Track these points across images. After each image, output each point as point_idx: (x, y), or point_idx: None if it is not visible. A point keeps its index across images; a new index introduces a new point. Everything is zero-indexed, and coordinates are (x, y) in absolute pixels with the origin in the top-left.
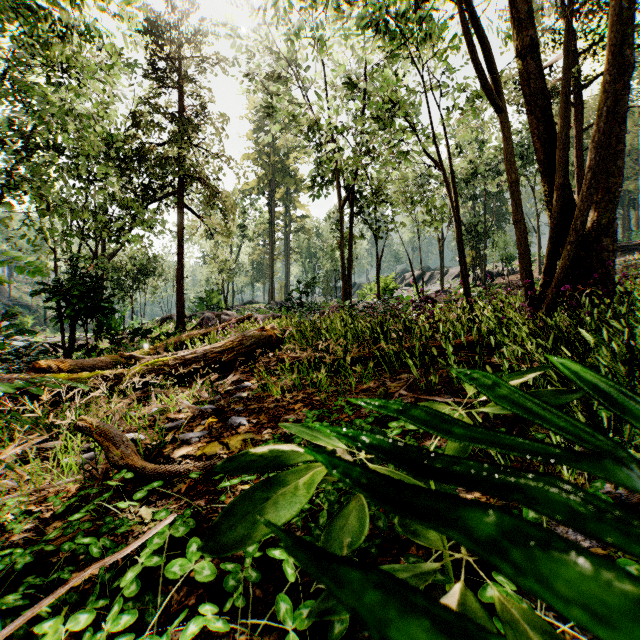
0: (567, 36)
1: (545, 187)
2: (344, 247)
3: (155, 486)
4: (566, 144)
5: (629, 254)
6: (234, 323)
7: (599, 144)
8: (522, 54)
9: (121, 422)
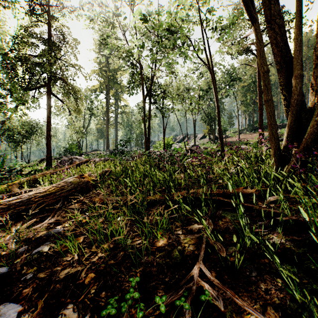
0: None
1: (280, 79)
2: (146, 121)
3: None
4: (301, 46)
5: None
6: (76, 165)
7: None
8: None
9: None
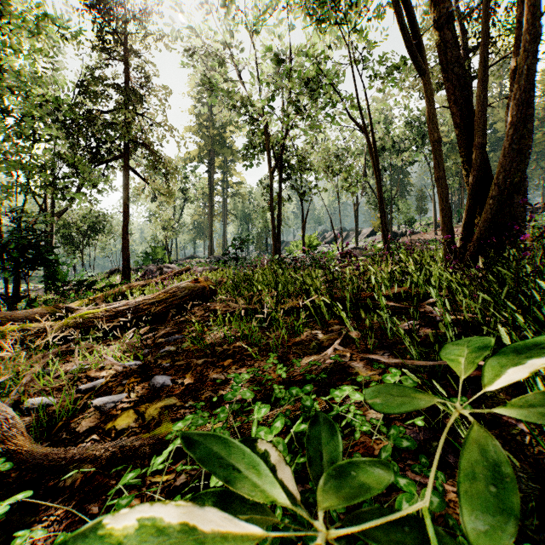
0: (484, 5)
1: (462, 148)
2: (274, 208)
3: (21, 498)
4: (484, 106)
5: None
6: (173, 275)
7: (522, 101)
8: (440, 24)
9: (34, 382)
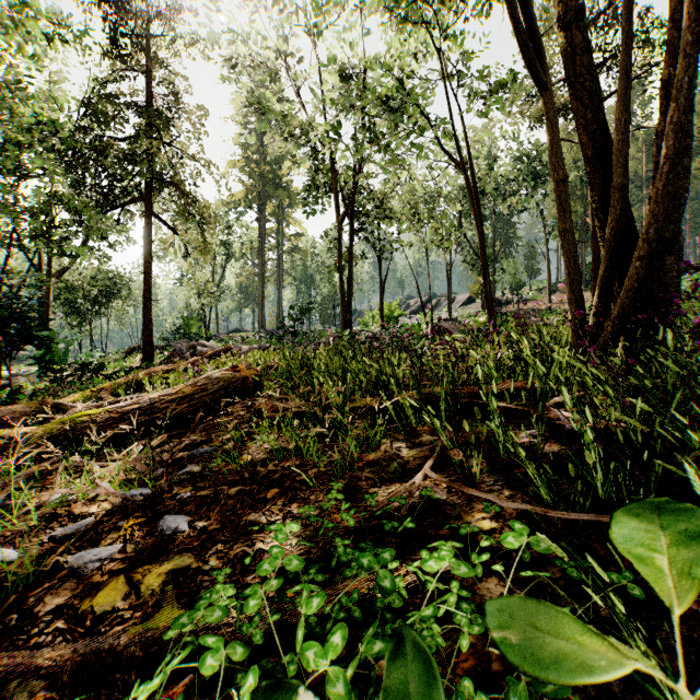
0: None
1: (594, 191)
2: (343, 268)
3: None
4: (625, 134)
5: None
6: (209, 357)
7: (682, 126)
8: (565, 24)
9: None
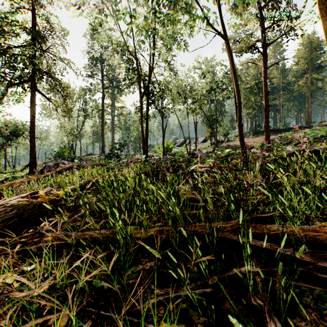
0: None
1: None
2: (143, 122)
3: None
4: None
5: (279, 133)
6: (57, 172)
7: None
8: None
9: None
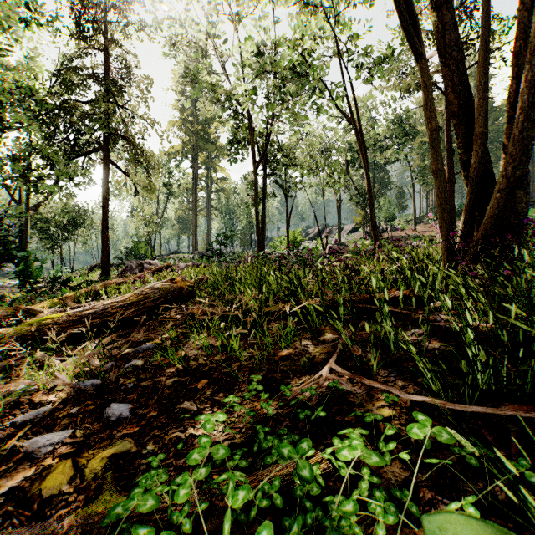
0: None
1: (459, 139)
2: (258, 204)
3: None
4: (485, 93)
5: None
6: (153, 272)
7: (534, 83)
8: (436, 7)
9: None
